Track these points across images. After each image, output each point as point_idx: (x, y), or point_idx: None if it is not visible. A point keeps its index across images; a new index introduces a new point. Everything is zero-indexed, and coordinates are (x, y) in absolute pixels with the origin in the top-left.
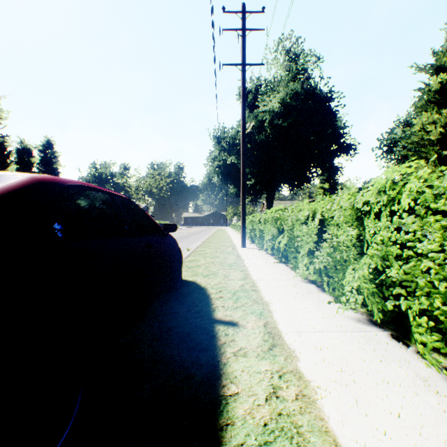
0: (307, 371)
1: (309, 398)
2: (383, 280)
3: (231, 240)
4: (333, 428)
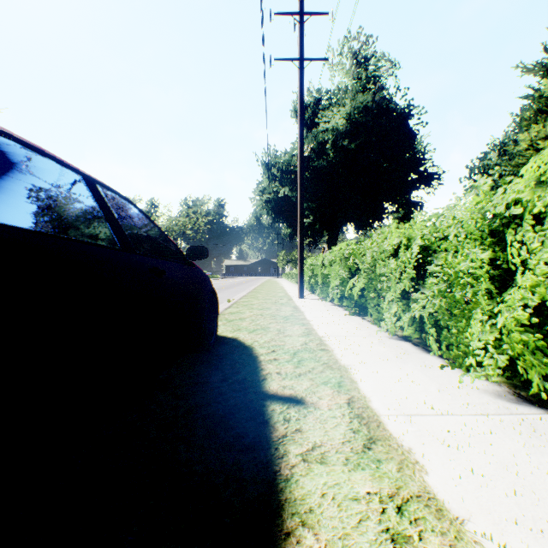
0: (449, 495)
1: None
2: None
3: (285, 290)
4: None
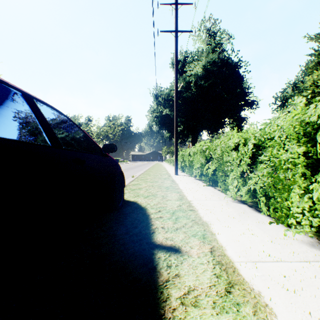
0: None
1: None
2: None
3: (166, 170)
4: None
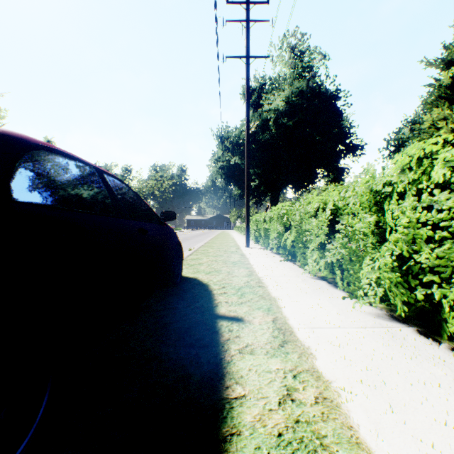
0: (326, 370)
1: (331, 402)
2: (408, 269)
3: (235, 241)
4: (366, 439)
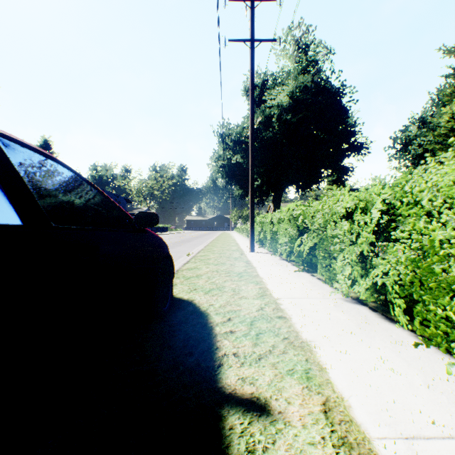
0: None
1: None
2: None
3: (237, 244)
4: None
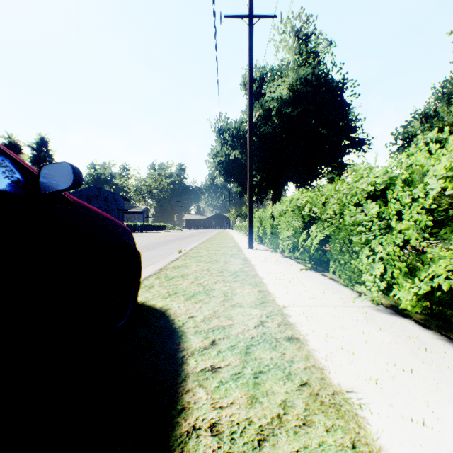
0: None
1: None
2: None
3: (235, 241)
4: None
